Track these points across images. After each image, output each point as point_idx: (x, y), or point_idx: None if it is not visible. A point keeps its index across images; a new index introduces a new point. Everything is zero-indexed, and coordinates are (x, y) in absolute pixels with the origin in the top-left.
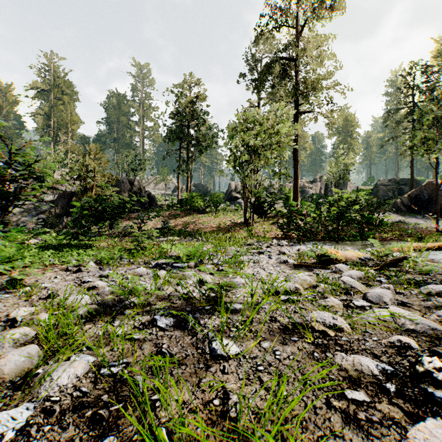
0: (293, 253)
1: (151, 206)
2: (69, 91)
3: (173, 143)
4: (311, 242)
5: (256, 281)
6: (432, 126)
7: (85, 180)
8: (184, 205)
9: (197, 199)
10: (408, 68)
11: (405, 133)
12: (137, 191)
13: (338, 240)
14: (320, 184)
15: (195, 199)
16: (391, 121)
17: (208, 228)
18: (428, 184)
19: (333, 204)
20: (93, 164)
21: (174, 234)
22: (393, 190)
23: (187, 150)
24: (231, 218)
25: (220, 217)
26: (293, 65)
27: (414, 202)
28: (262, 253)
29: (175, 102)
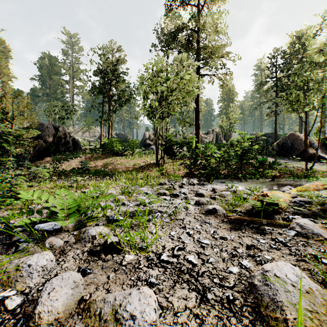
0: (211, 195)
1: (75, 150)
2: (1, 48)
3: (96, 96)
4: (217, 180)
5: (182, 283)
6: (303, 87)
7: (2, 122)
8: (105, 149)
9: (116, 144)
10: (273, 53)
11: (271, 99)
12: (62, 136)
13: (242, 178)
14: (212, 135)
15: (114, 144)
16: (262, 90)
17: (124, 169)
18: (291, 135)
19: (237, 145)
20: (11, 107)
21: (90, 174)
22: (262, 140)
23: (108, 103)
24: (144, 160)
25: (136, 159)
26: (195, 37)
27: (281, 148)
28: (177, 196)
29: (98, 63)
